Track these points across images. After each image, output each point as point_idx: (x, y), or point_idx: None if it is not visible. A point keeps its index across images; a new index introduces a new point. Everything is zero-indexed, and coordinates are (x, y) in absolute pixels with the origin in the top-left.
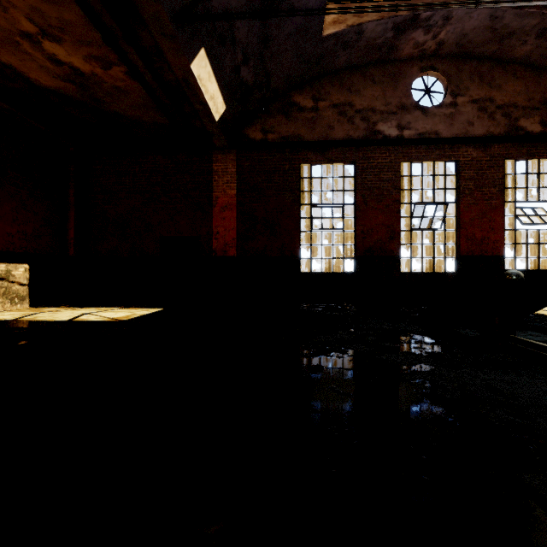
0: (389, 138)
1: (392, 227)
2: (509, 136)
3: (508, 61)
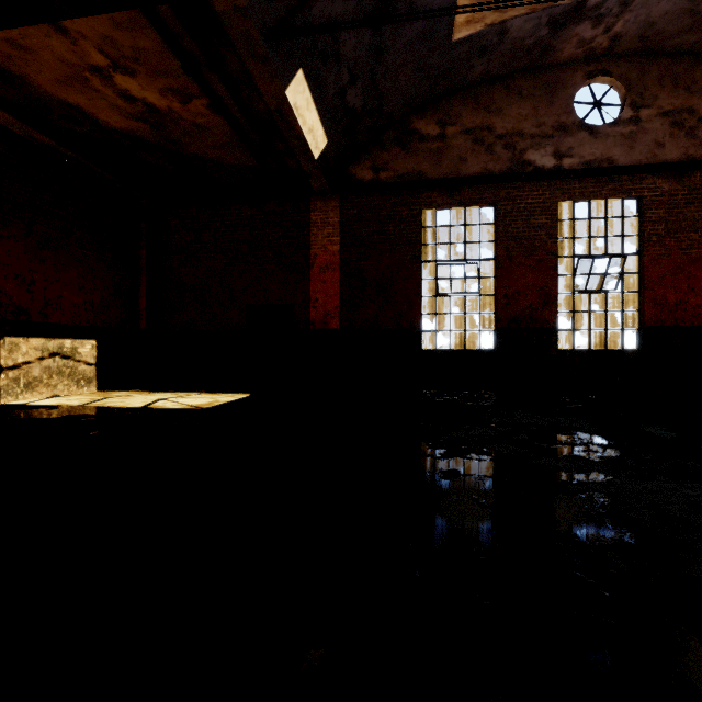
0: (542, 169)
1: (547, 289)
2: None
3: None
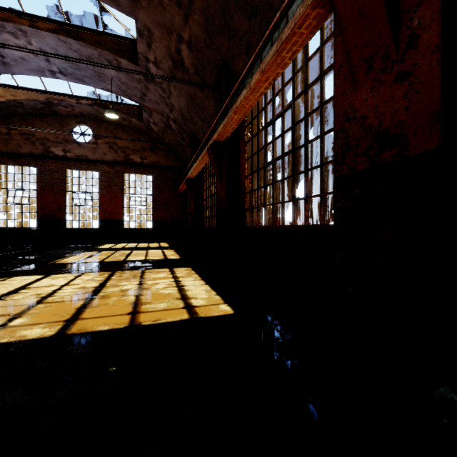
0: (58, 156)
1: (60, 204)
2: (124, 162)
3: (125, 126)
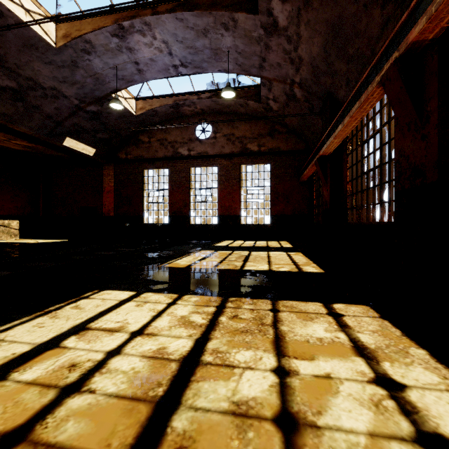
0: (184, 155)
1: (185, 201)
2: (241, 153)
3: (242, 114)
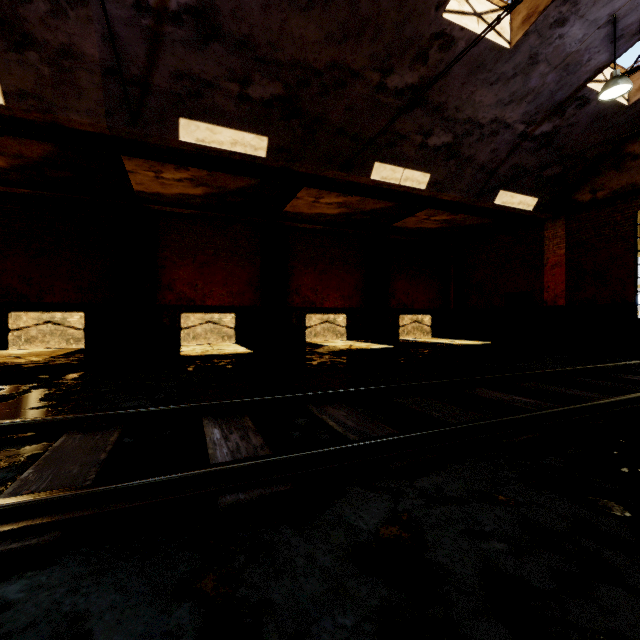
0: None
1: None
2: None
3: None
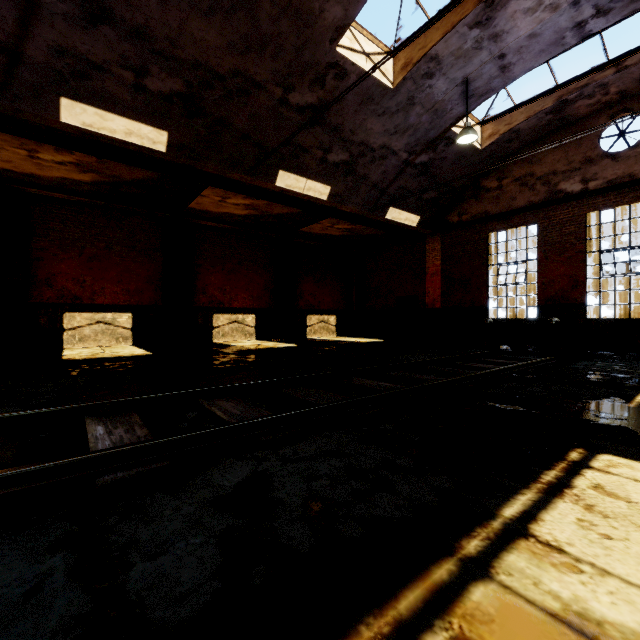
0: (571, 194)
1: (575, 277)
2: None
3: None
